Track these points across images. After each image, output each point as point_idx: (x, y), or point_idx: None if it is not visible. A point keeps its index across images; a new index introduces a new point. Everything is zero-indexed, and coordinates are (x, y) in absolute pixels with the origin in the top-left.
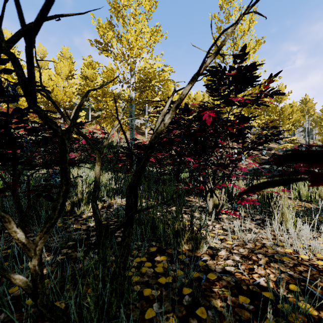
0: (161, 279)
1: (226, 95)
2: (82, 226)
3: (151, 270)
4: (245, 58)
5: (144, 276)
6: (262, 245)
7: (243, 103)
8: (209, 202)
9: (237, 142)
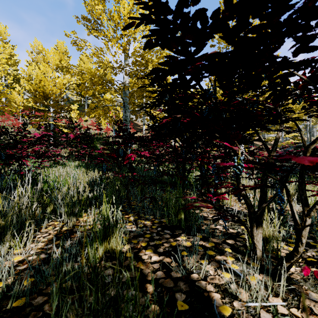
0: None
1: None
2: None
3: None
4: None
5: None
6: None
7: None
8: (257, 237)
9: None
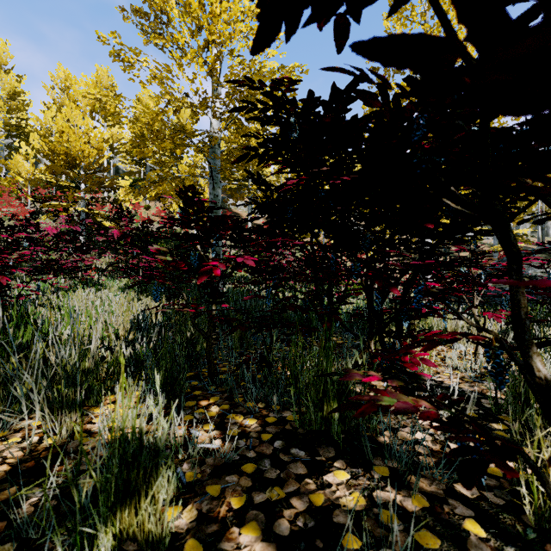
0: None
1: None
2: None
3: None
4: None
5: None
6: None
7: None
8: None
9: None
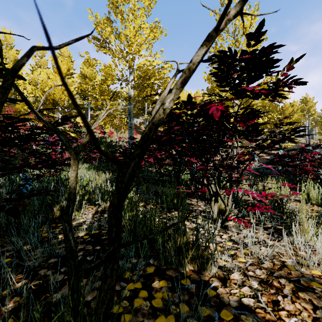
0: (159, 319)
1: (238, 84)
2: None
3: (147, 304)
4: (261, 40)
5: (137, 314)
6: (282, 263)
7: (257, 94)
8: (213, 207)
9: (250, 140)
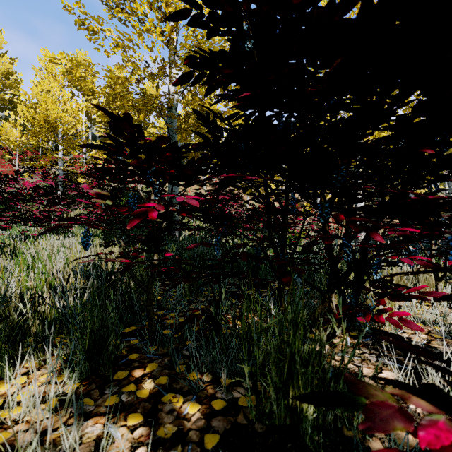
0: None
1: None
2: None
3: None
4: None
5: None
6: None
7: None
8: None
9: None
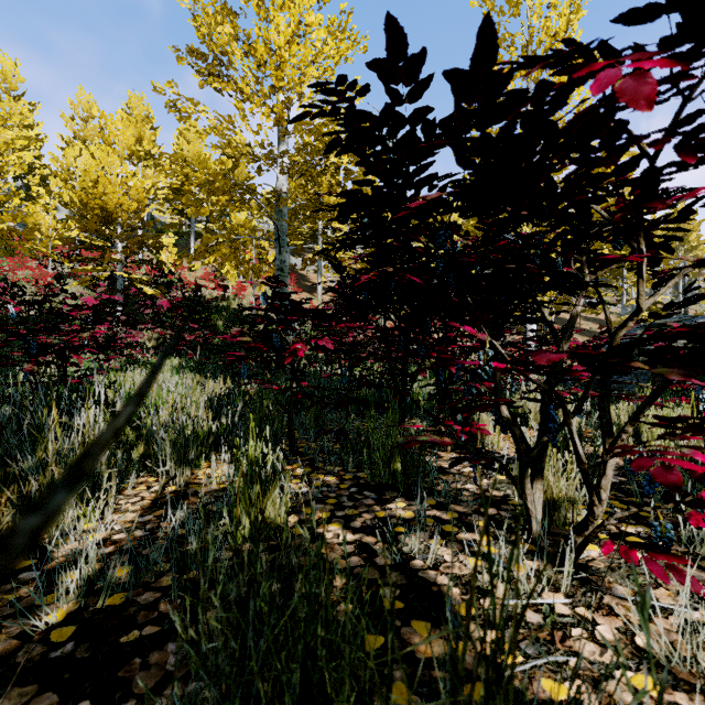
0: None
1: None
2: (3, 629)
3: None
4: None
5: None
6: None
7: None
8: (532, 496)
9: None
